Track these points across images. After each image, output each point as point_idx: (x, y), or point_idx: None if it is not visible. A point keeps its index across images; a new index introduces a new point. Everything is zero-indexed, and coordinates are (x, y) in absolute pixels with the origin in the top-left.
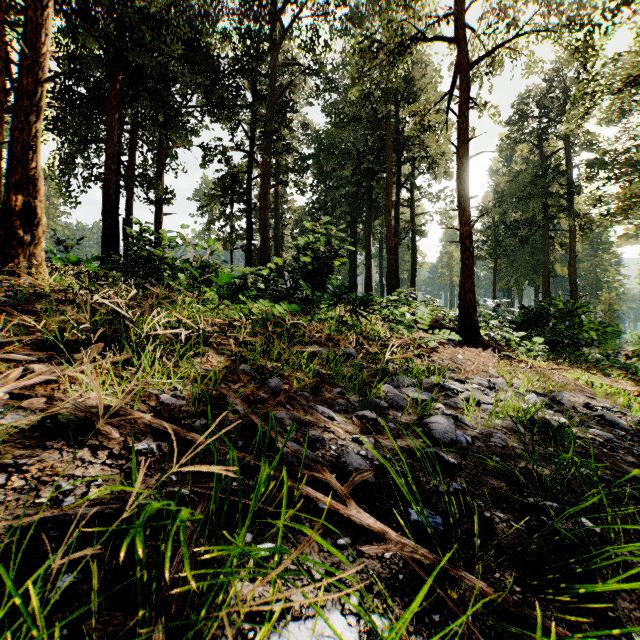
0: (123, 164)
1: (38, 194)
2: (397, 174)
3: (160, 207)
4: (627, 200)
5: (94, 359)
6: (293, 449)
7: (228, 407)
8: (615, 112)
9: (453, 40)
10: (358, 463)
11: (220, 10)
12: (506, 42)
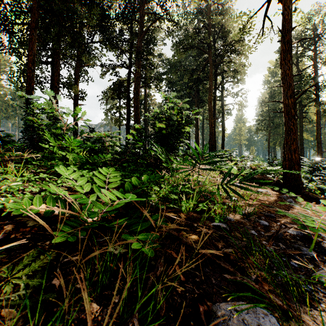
0: None
1: None
2: (214, 80)
3: (76, 100)
4: None
5: None
6: None
7: None
8: None
9: None
10: None
11: None
12: None
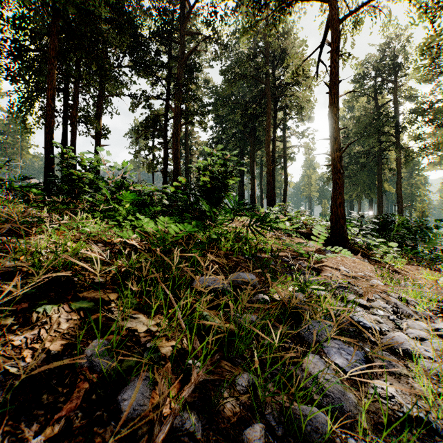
0: (70, 108)
1: None
2: (274, 117)
3: (98, 140)
4: None
5: None
6: None
7: None
8: (431, 74)
9: (326, 1)
10: None
11: None
12: (370, 1)
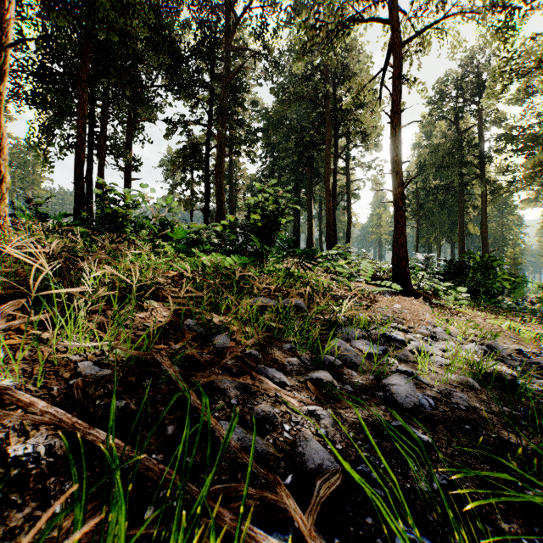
0: (96, 135)
1: (2, 153)
2: (335, 146)
3: (129, 173)
4: (534, 168)
5: (13, 317)
6: (236, 444)
7: (162, 376)
8: (521, 94)
9: (387, 22)
10: (320, 456)
11: (181, 1)
12: (435, 23)
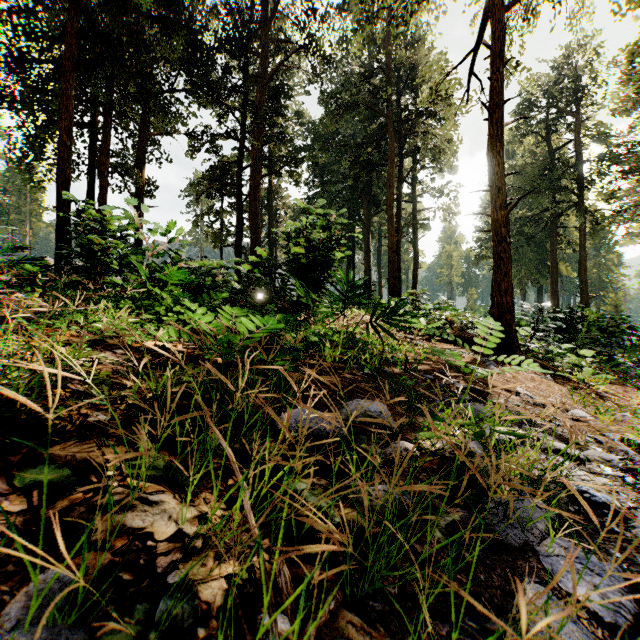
0: (99, 151)
1: None
2: (399, 166)
3: (140, 199)
4: None
5: None
6: None
7: None
8: (630, 101)
9: None
10: None
11: None
12: None
